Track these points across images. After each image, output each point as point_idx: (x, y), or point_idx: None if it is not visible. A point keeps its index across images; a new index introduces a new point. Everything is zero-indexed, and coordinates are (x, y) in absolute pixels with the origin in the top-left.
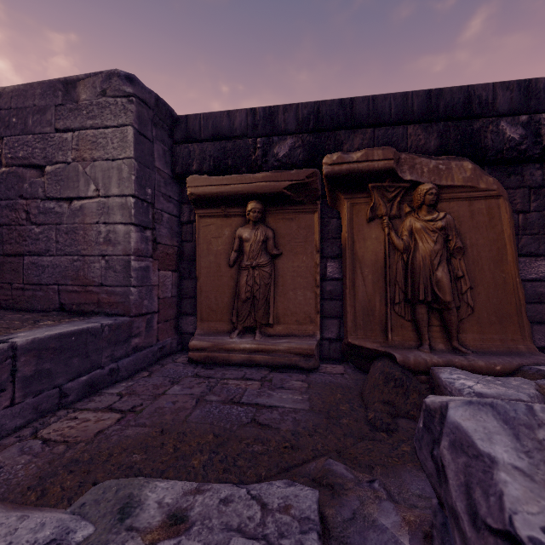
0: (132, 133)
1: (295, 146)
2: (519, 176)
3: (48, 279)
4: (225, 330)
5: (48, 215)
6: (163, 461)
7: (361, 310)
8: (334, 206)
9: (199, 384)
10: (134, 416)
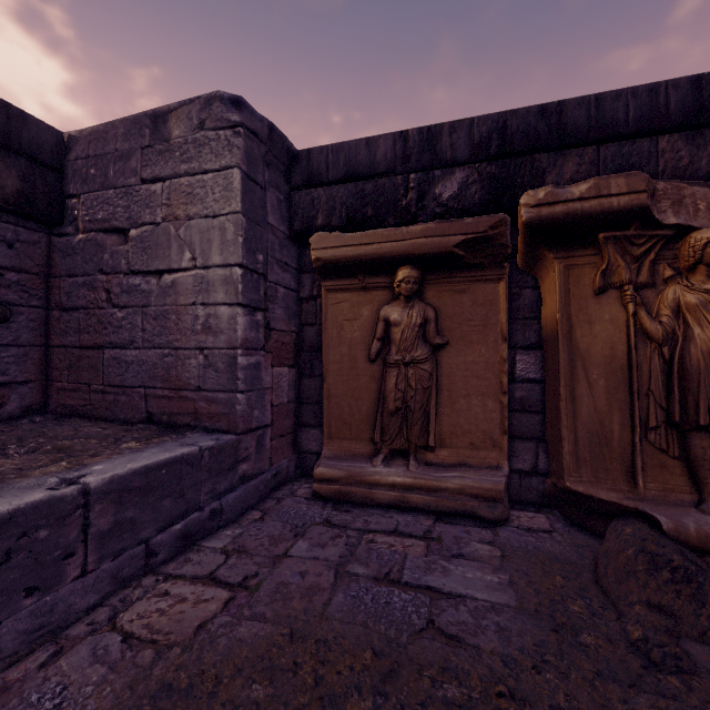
0: (239, 177)
1: (468, 181)
2: None
3: (133, 380)
4: (363, 453)
5: (132, 294)
6: (301, 707)
7: (586, 436)
8: (529, 270)
9: (334, 540)
10: (248, 598)
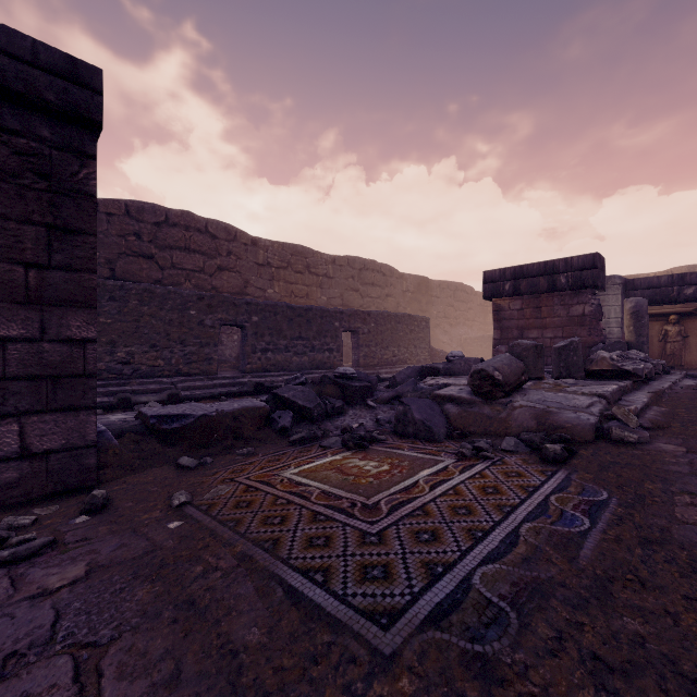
0: (620, 296)
1: (696, 290)
2: None
3: None
4: None
5: None
6: None
7: None
8: None
9: None
10: None
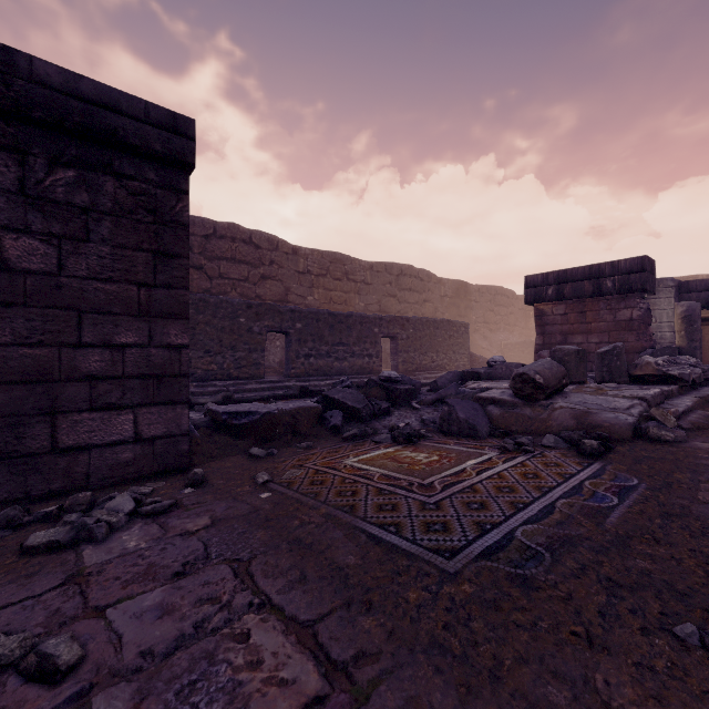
0: (673, 300)
1: None
2: None
3: None
4: None
5: None
6: None
7: None
8: None
9: None
10: None
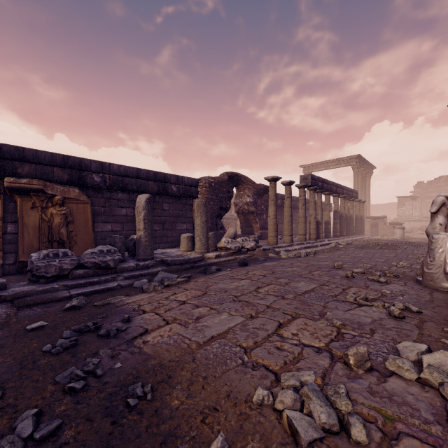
0: None
1: None
2: (102, 194)
3: None
4: None
5: None
6: None
7: (27, 246)
8: (12, 197)
9: None
10: None
